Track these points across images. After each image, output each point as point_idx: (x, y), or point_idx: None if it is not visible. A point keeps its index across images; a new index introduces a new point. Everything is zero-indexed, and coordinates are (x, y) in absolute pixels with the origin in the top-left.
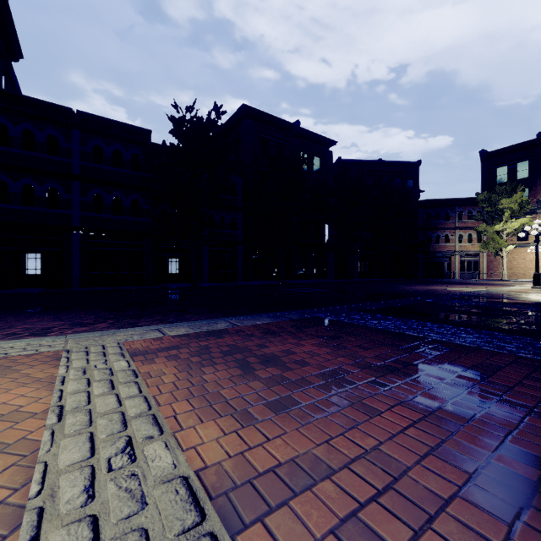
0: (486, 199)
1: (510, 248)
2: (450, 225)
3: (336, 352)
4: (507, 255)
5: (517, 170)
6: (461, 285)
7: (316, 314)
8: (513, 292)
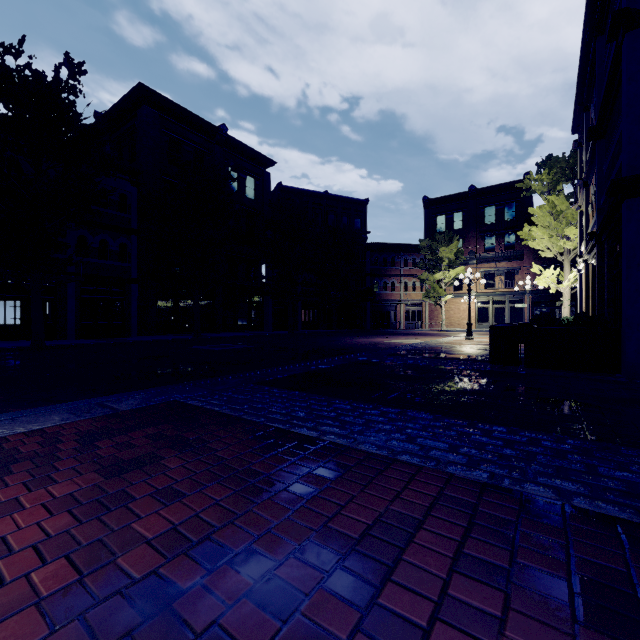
0: (428, 246)
1: (448, 297)
2: (396, 272)
3: (88, 523)
4: (446, 305)
5: (454, 220)
6: (404, 336)
7: (179, 394)
8: (449, 343)
